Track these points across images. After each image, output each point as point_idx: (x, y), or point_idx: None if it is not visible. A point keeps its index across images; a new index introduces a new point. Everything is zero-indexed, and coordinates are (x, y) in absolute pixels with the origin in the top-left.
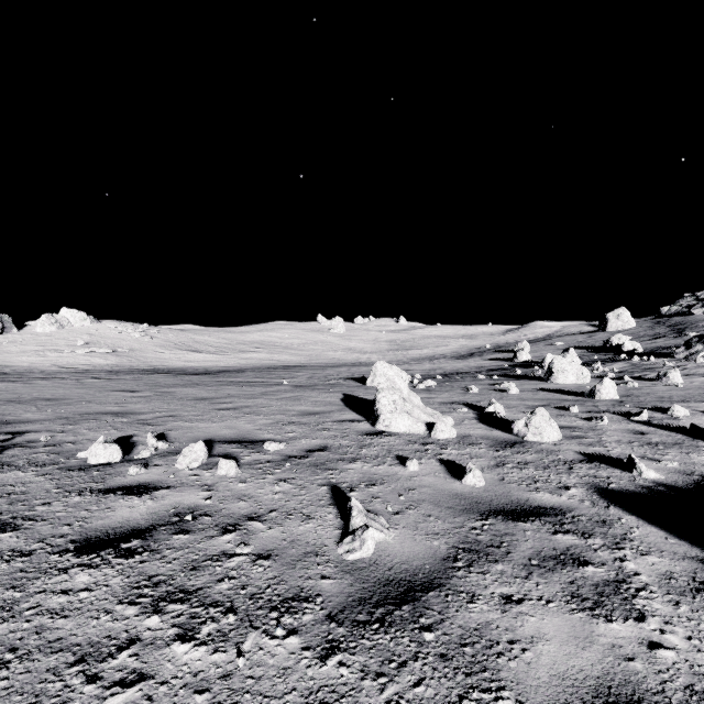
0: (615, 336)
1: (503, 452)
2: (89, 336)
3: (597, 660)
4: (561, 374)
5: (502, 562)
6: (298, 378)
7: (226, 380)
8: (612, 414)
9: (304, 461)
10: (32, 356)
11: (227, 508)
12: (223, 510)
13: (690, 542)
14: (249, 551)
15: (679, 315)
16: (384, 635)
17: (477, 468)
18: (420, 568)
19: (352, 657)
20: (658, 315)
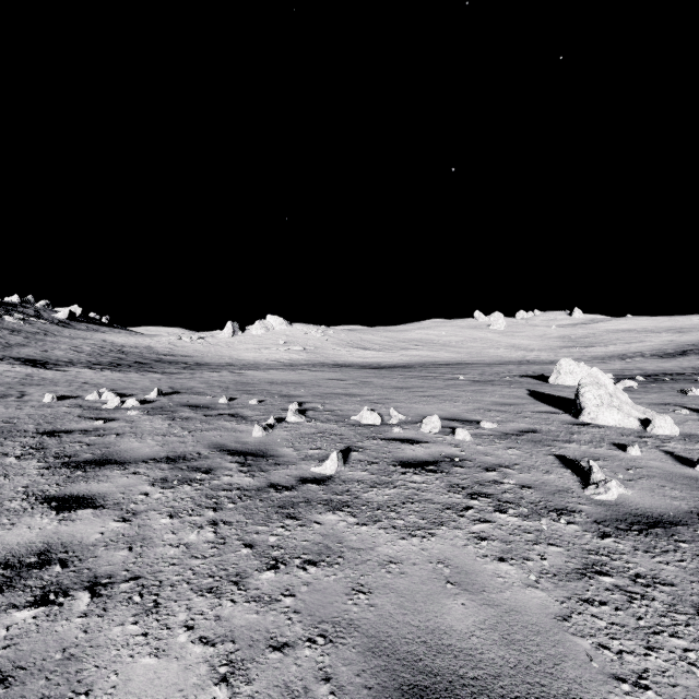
0: None
1: None
2: (286, 336)
3: None
4: None
5: None
6: (470, 374)
7: (403, 373)
8: None
9: (521, 438)
10: (253, 353)
11: (479, 458)
12: (477, 459)
13: None
14: (513, 482)
15: None
16: (644, 537)
17: None
18: (664, 513)
19: (622, 541)
20: None
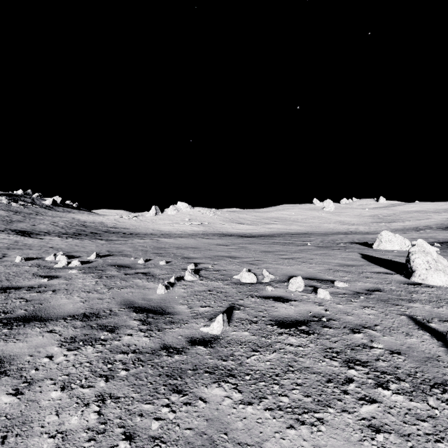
0: None
1: None
2: (190, 215)
3: None
4: None
5: None
6: (314, 241)
7: (268, 241)
8: None
9: (370, 296)
10: (168, 226)
11: (342, 318)
12: (341, 319)
13: None
14: (381, 347)
15: None
16: None
17: None
18: None
19: None
20: None
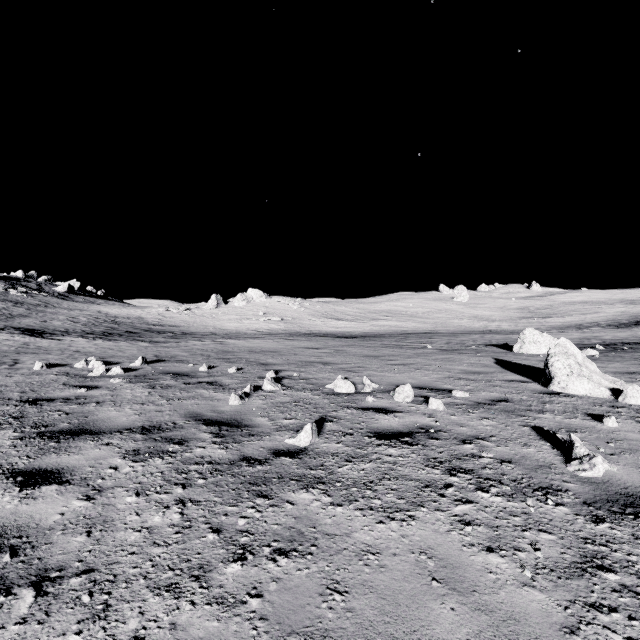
0: None
1: None
2: (265, 308)
3: None
4: None
5: None
6: (437, 343)
7: (374, 342)
8: None
9: (493, 407)
10: (235, 323)
11: (454, 429)
12: (453, 430)
13: None
14: (491, 456)
15: None
16: None
17: None
18: None
19: (619, 527)
20: None
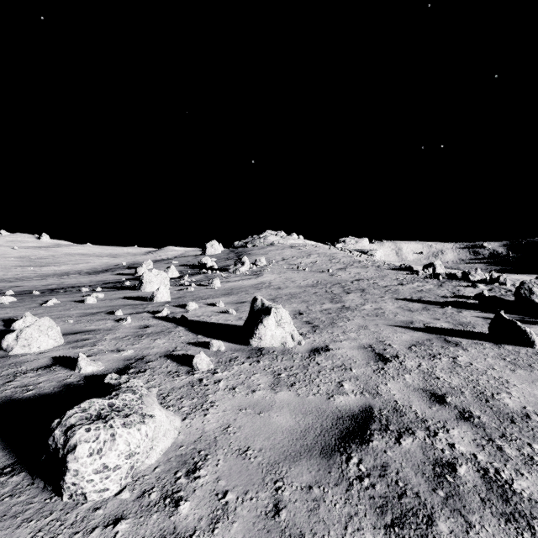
0: (205, 257)
1: None
2: None
3: None
4: (149, 284)
5: None
6: None
7: None
8: (148, 313)
9: None
10: None
11: None
12: None
13: (10, 450)
14: None
15: (242, 247)
16: None
17: None
18: None
19: None
20: (233, 246)
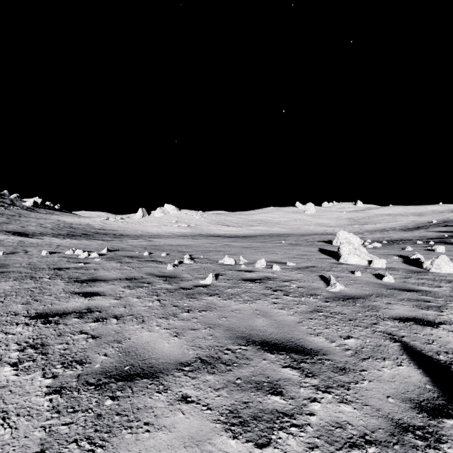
0: None
1: (411, 274)
2: (177, 218)
3: (415, 314)
4: None
5: (391, 298)
6: (289, 240)
7: (250, 240)
8: None
9: (306, 269)
10: (156, 228)
11: (282, 277)
12: (281, 278)
13: None
14: (295, 286)
15: None
16: (343, 302)
17: (393, 277)
18: (357, 295)
19: (333, 303)
20: None
